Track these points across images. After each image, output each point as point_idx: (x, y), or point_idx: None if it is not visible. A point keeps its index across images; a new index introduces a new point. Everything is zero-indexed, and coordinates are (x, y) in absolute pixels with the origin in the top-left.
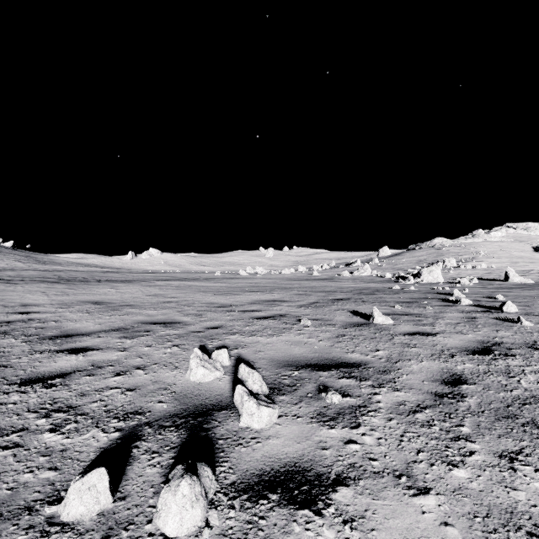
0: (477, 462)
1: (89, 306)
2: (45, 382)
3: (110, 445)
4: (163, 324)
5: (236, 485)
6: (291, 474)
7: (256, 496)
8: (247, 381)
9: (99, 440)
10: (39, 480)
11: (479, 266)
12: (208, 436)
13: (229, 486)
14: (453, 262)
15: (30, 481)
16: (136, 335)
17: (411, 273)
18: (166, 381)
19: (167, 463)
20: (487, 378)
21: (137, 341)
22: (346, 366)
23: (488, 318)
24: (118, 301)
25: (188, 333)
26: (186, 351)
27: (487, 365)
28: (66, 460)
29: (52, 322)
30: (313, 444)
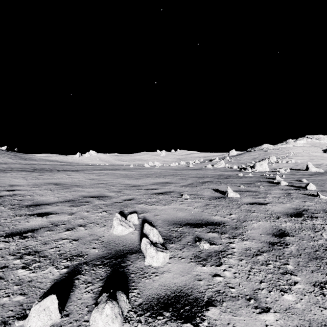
0: (299, 289)
1: (52, 186)
2: (21, 235)
3: (61, 278)
4: (97, 197)
5: (142, 306)
6: (178, 298)
7: (155, 313)
8: (149, 235)
9: (54, 274)
10: (12, 302)
11: (290, 161)
12: (124, 271)
13: (137, 306)
14: (274, 159)
15: (7, 303)
16: (80, 204)
17: (249, 165)
18: (98, 234)
19: (97, 290)
20: (301, 232)
21: (80, 208)
22: (212, 224)
23: (298, 194)
24: (69, 183)
25: (112, 203)
26: (111, 215)
27: (300, 223)
28: (31, 288)
29: (28, 196)
30: (192, 277)
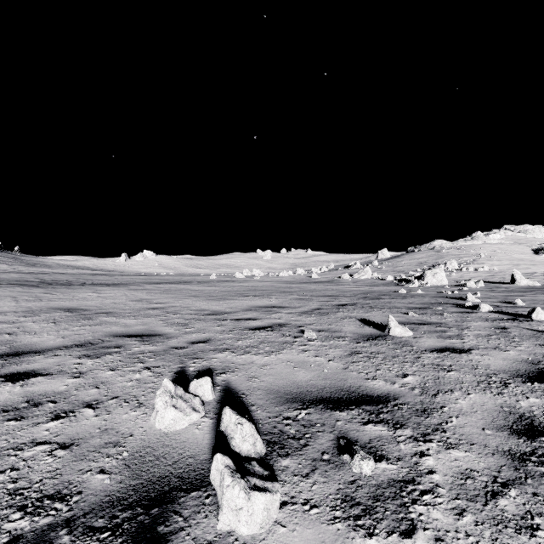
0: None
1: (59, 315)
2: None
3: None
4: (140, 337)
5: None
6: None
7: None
8: (232, 439)
9: None
10: None
11: (481, 268)
12: None
13: None
14: (454, 264)
15: None
16: (102, 353)
17: (412, 275)
18: (120, 428)
19: None
20: None
21: (100, 362)
22: (370, 402)
23: (520, 328)
24: (95, 307)
25: (167, 349)
26: (159, 377)
27: None
28: None
29: (5, 336)
30: None
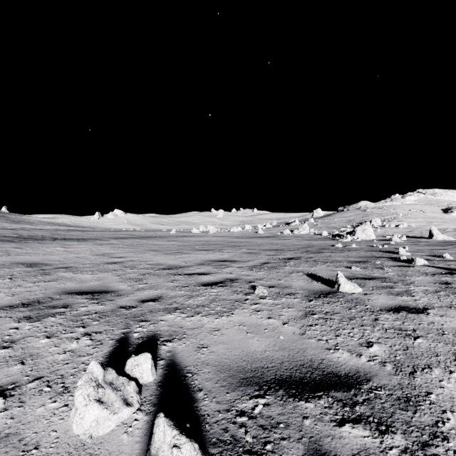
0: None
1: (18, 270)
2: None
3: None
4: (91, 295)
5: None
6: None
7: None
8: None
9: None
10: None
11: (401, 225)
12: None
13: None
14: (378, 221)
15: None
16: (46, 314)
17: (344, 231)
18: (26, 434)
19: None
20: None
21: (39, 326)
22: (339, 385)
23: None
24: (58, 262)
25: (115, 309)
26: (97, 347)
27: None
28: None
29: None
30: None
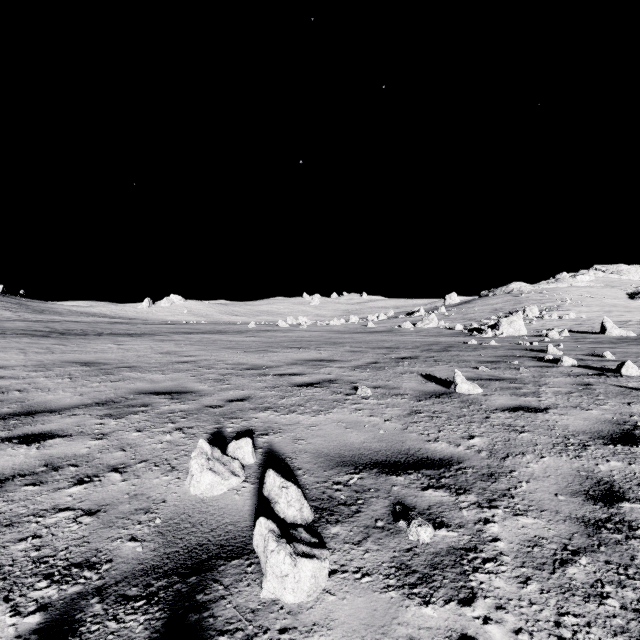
0: None
1: (75, 369)
2: None
3: None
4: (169, 395)
5: None
6: None
7: None
8: (277, 504)
9: None
10: None
11: (567, 316)
12: (201, 625)
13: None
14: (535, 311)
15: None
16: (127, 412)
17: (486, 324)
18: (151, 494)
19: None
20: None
21: (125, 422)
22: (431, 466)
23: (607, 385)
24: (116, 361)
25: (200, 408)
26: (193, 439)
27: None
28: None
29: (15, 393)
30: None
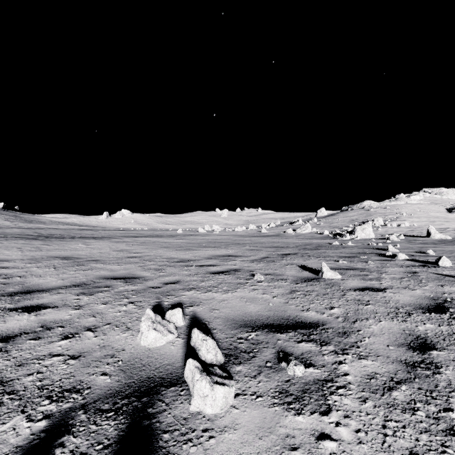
0: None
1: (57, 262)
2: None
3: (30, 443)
4: (124, 279)
5: None
6: None
7: None
8: (200, 351)
9: (19, 433)
10: None
11: (403, 224)
12: (151, 427)
13: None
14: (381, 221)
15: None
16: (95, 291)
17: (345, 230)
18: (115, 345)
19: None
20: (454, 342)
21: (94, 298)
22: (304, 327)
23: (428, 273)
24: (86, 256)
25: (146, 288)
26: (141, 309)
27: (448, 325)
28: None
29: (17, 278)
30: (279, 440)
